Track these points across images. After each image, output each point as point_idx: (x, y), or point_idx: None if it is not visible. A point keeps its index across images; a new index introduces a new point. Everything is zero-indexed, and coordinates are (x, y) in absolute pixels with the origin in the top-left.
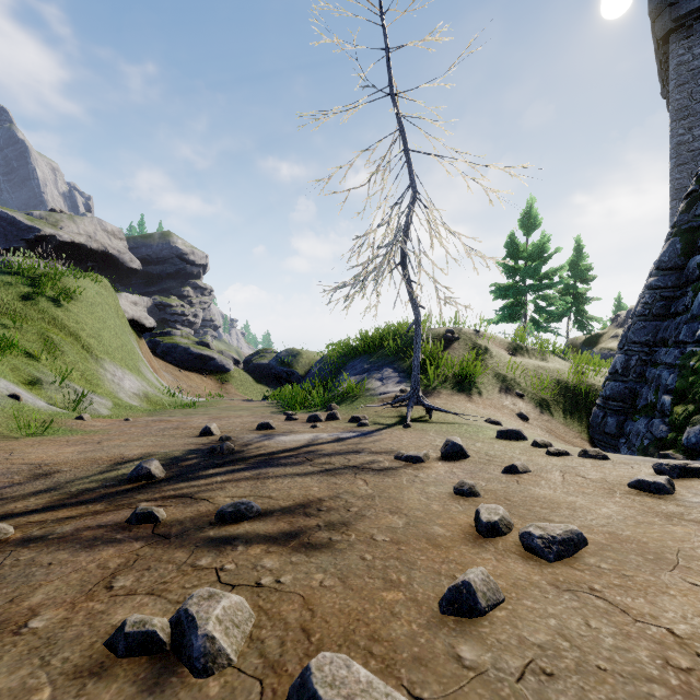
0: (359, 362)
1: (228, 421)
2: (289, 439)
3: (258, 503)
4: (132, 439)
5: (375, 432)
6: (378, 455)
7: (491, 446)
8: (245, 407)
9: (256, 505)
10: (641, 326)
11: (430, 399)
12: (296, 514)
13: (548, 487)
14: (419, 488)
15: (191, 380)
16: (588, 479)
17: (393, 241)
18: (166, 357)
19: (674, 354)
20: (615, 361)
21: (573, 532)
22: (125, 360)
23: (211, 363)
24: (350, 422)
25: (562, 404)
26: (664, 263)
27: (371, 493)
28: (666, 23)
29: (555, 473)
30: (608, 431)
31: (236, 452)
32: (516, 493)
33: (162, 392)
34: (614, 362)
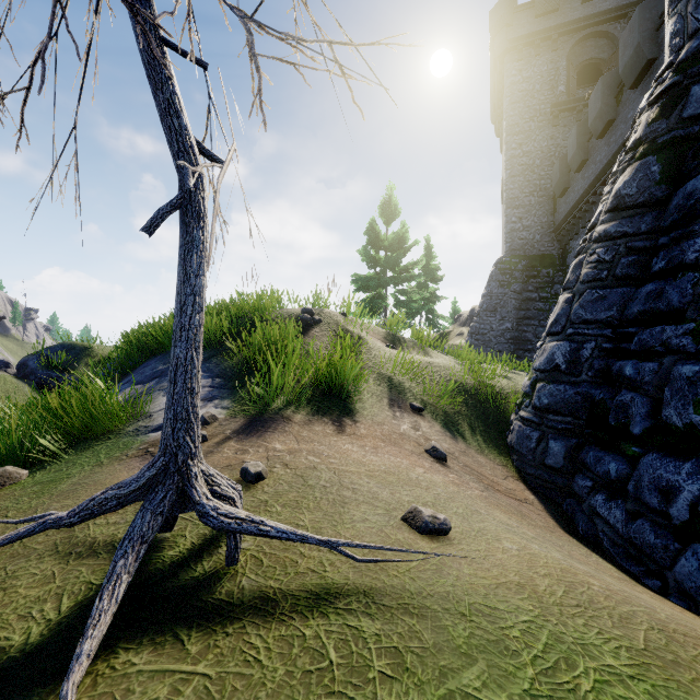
0: (155, 360)
1: None
2: None
3: None
4: None
5: None
6: None
7: None
8: None
9: None
10: (596, 296)
11: (262, 440)
12: None
13: None
14: None
15: None
16: None
17: None
18: None
19: None
20: (551, 352)
21: None
22: None
23: None
24: None
25: (469, 417)
26: (630, 197)
27: None
28: (504, 42)
29: None
30: (552, 463)
31: None
32: None
33: None
34: (549, 353)
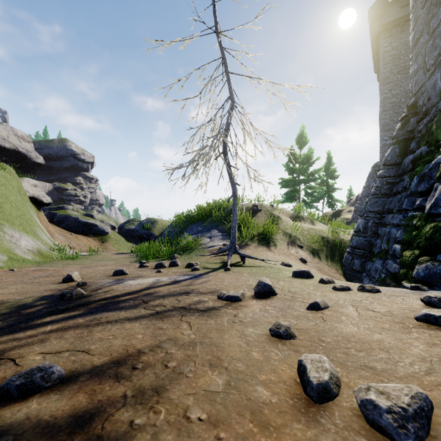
0: (195, 226)
1: (94, 269)
2: (135, 282)
3: (69, 362)
4: (1, 287)
5: (204, 275)
6: (204, 295)
7: (291, 284)
8: (113, 258)
9: (58, 370)
10: (374, 201)
11: (243, 250)
12: (105, 377)
13: (350, 323)
14: (238, 330)
15: (79, 240)
16: (378, 313)
17: (217, 134)
18: (61, 224)
19: (399, 218)
20: (358, 224)
21: (420, 396)
22: (22, 225)
23: (94, 228)
24: (186, 268)
25: (326, 251)
26: (388, 161)
27: (193, 339)
28: (378, 27)
29: (349, 307)
30: (355, 268)
31: (84, 296)
32: (327, 332)
33: (53, 248)
34: (357, 224)
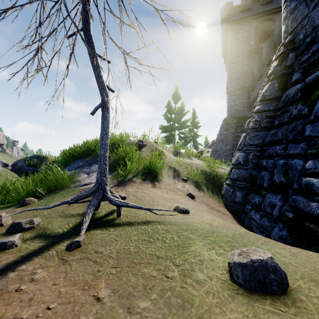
0: (78, 161)
1: None
2: None
3: None
4: None
5: None
6: None
7: None
8: None
9: None
10: (254, 134)
11: (124, 188)
12: None
13: None
14: None
15: None
16: None
17: None
18: None
19: (300, 147)
20: (238, 157)
21: None
22: None
23: None
24: (6, 233)
25: (206, 184)
26: (267, 96)
27: None
28: (227, 22)
29: None
30: (237, 200)
31: None
32: None
33: None
34: (237, 157)
